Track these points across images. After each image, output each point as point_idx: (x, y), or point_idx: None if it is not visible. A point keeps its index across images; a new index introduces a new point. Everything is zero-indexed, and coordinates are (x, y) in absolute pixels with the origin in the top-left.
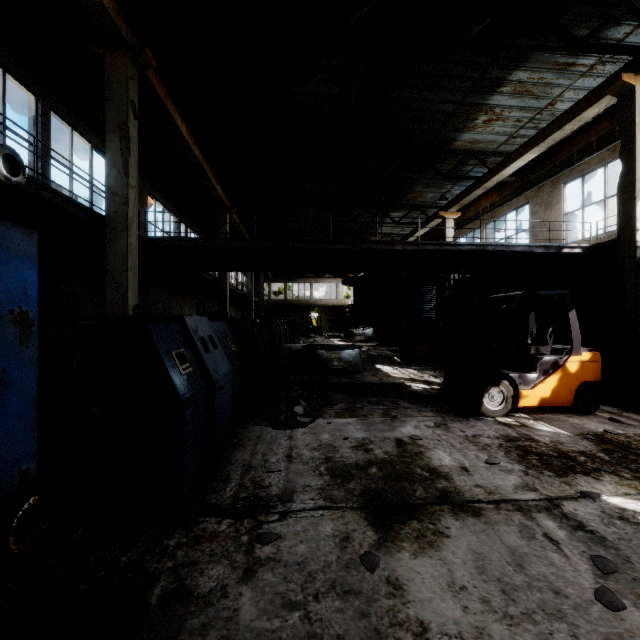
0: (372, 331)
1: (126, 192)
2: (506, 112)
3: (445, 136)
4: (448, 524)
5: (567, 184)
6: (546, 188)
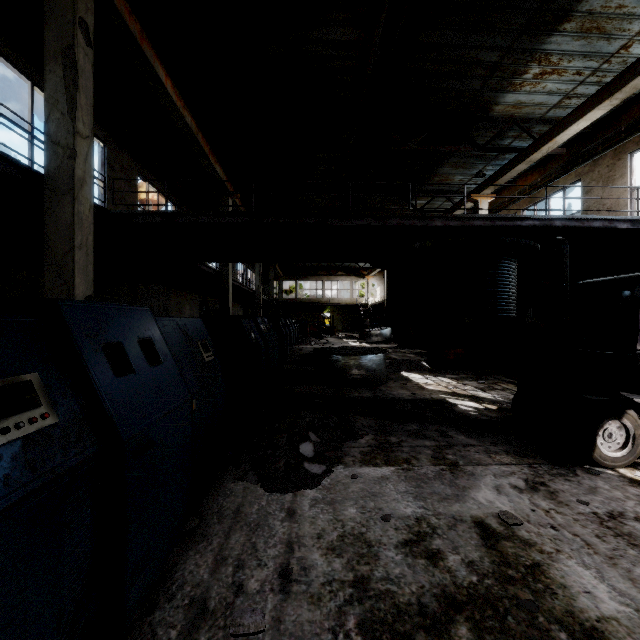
0: (390, 331)
1: (72, 141)
2: (565, 61)
3: (484, 98)
4: None
5: (635, 153)
6: (605, 160)
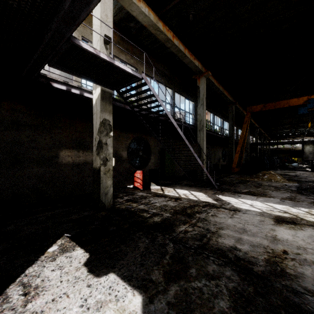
0: None
1: (248, 139)
2: None
3: None
4: (291, 173)
5: None
6: None
